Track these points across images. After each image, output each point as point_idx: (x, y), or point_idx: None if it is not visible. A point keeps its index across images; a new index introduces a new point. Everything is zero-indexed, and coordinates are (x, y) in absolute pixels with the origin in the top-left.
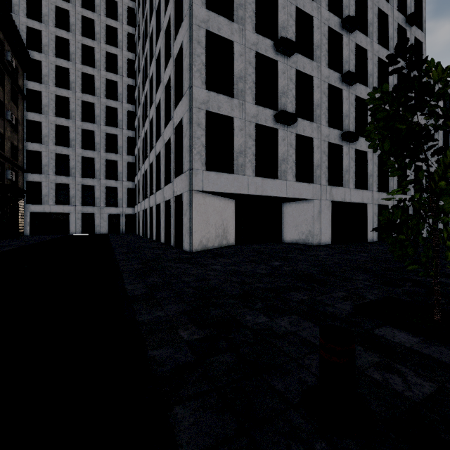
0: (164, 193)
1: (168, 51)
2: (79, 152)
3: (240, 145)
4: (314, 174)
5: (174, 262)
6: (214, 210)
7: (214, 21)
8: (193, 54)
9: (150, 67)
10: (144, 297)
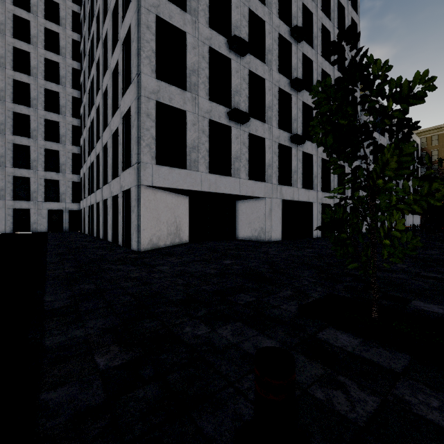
0: (111, 188)
1: (116, 34)
2: (10, 139)
3: (193, 140)
4: (266, 173)
5: (116, 264)
6: (166, 207)
7: (165, 8)
8: (142, 39)
9: (96, 50)
10: (64, 310)
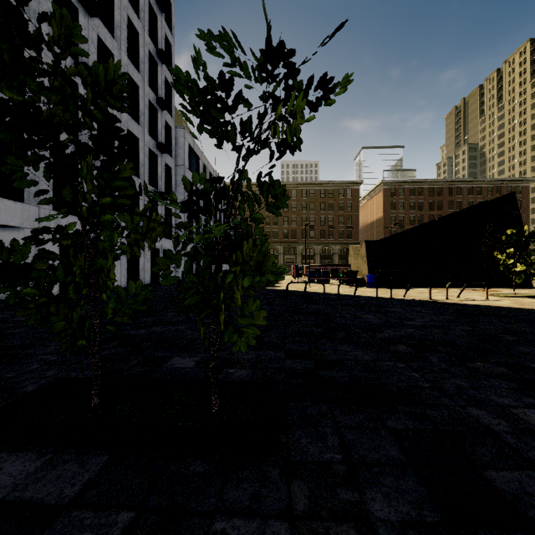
0: None
1: None
2: None
3: None
4: (26, 189)
5: None
6: None
7: None
8: None
9: None
10: None
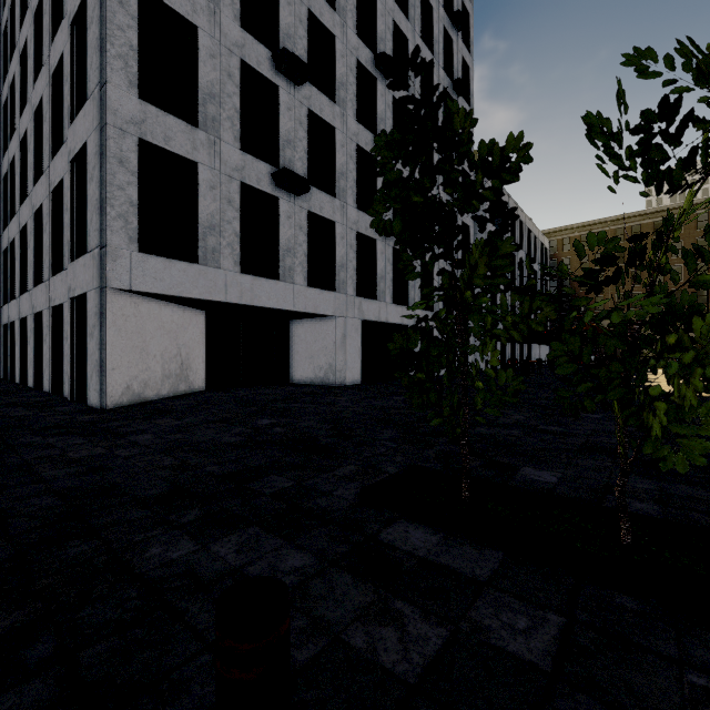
0: (49, 291)
1: (60, 5)
2: None
3: (210, 214)
4: (337, 278)
5: (45, 435)
6: (161, 328)
7: None
8: (109, 21)
9: (20, 28)
10: None
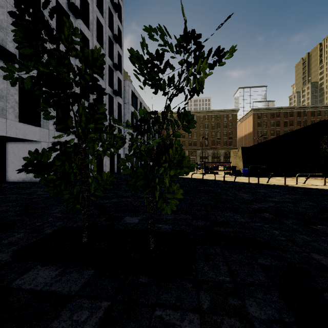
0: None
1: None
2: None
3: None
4: (42, 119)
5: None
6: None
7: None
8: None
9: None
10: None
